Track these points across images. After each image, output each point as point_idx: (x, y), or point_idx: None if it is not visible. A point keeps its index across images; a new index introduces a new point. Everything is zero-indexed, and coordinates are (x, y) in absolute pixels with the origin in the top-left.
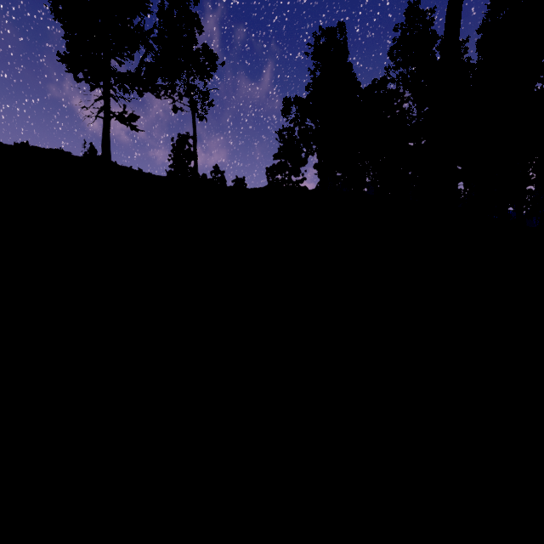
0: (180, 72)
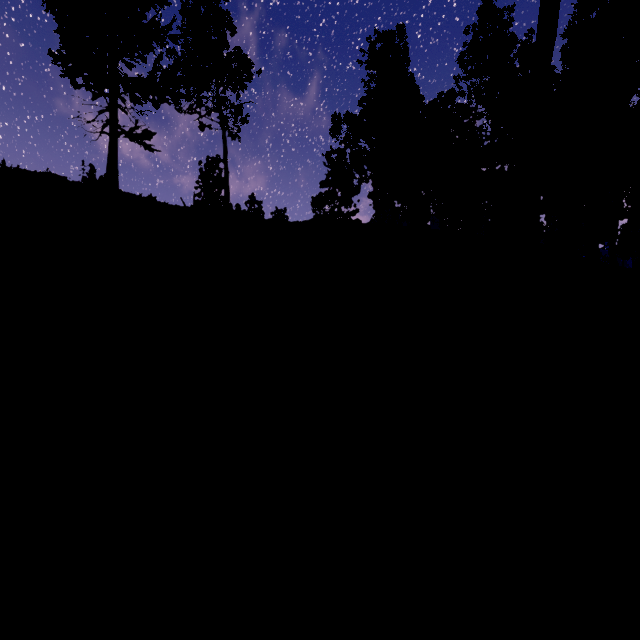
0: (208, 82)
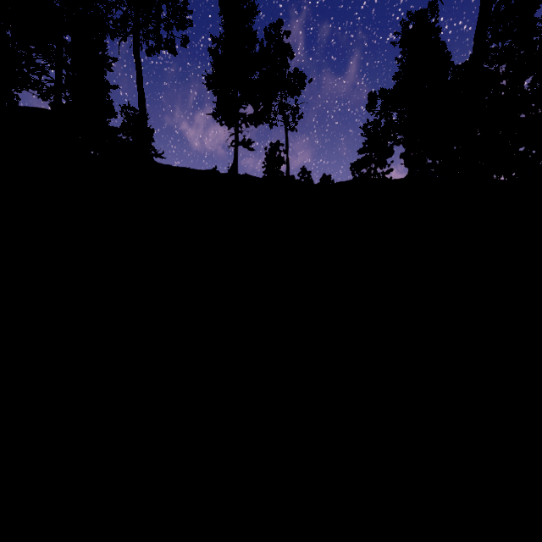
0: (275, 95)
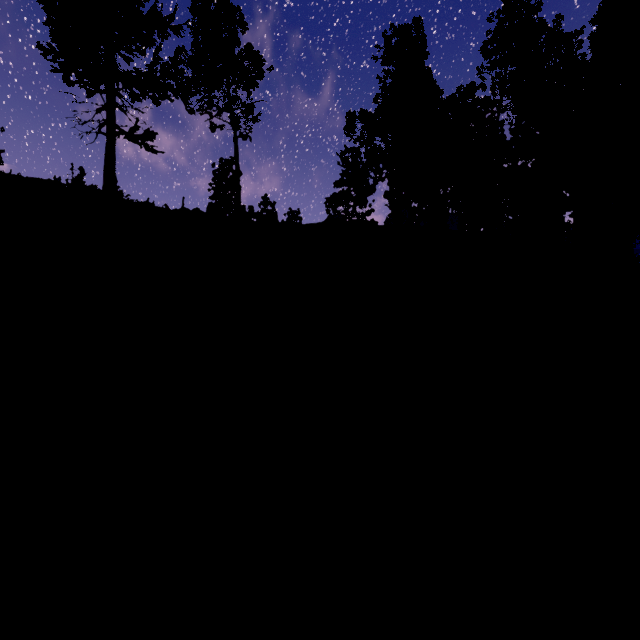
0: (219, 81)
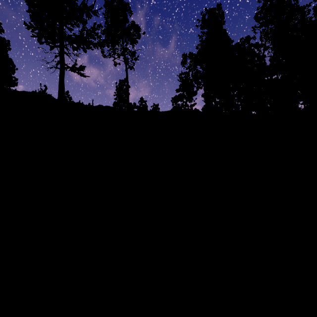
0: (118, 40)
